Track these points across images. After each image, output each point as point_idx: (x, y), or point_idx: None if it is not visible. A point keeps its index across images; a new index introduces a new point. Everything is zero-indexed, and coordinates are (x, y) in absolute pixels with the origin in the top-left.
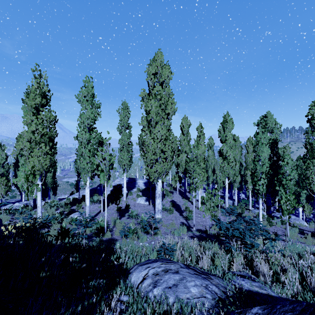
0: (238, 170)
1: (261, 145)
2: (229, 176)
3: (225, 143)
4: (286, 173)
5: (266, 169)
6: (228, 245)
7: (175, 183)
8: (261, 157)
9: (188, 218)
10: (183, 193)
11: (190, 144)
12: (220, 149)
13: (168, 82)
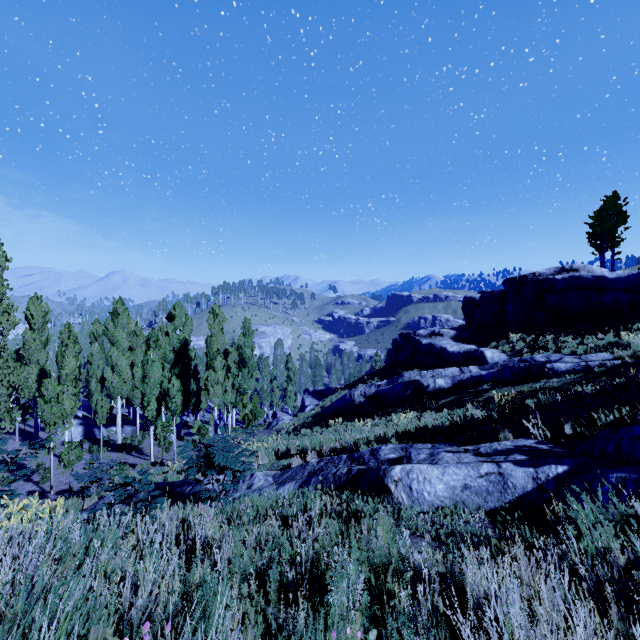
0: (142, 379)
1: (151, 365)
2: (123, 394)
3: (116, 346)
4: (173, 396)
5: (157, 391)
6: (87, 492)
7: (13, 424)
8: (152, 378)
9: (42, 481)
10: (32, 436)
11: (46, 380)
12: (109, 355)
13: (1, 274)
